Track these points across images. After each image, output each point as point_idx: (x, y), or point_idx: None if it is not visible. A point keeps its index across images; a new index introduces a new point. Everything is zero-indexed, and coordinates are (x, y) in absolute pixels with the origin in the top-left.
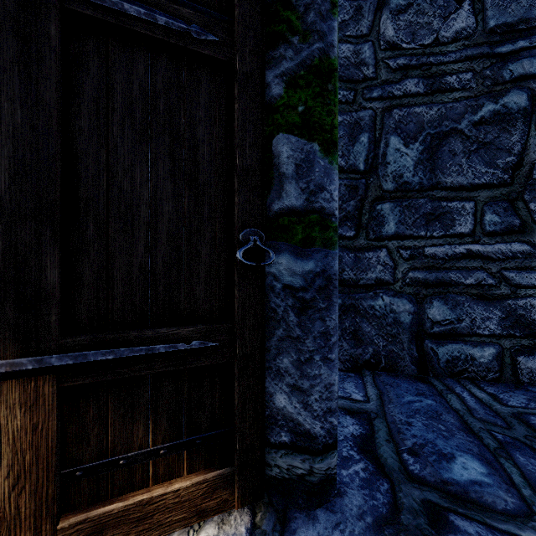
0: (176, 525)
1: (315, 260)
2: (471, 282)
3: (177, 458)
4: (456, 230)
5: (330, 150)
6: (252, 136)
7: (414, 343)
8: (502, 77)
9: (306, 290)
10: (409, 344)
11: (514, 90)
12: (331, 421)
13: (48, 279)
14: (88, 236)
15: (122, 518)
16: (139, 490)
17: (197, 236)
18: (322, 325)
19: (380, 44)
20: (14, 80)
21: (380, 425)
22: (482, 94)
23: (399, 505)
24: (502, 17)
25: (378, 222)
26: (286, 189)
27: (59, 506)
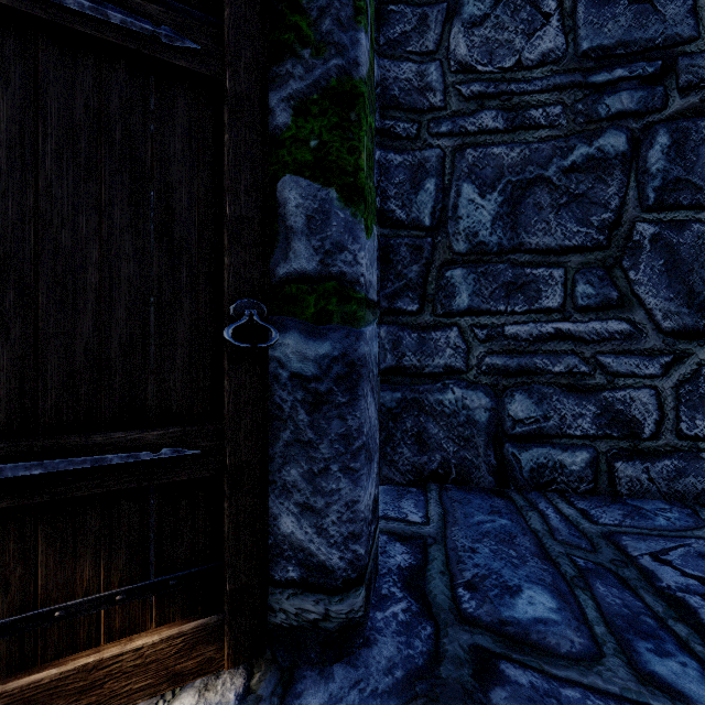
0: (137, 695)
1: (332, 341)
2: (561, 370)
3: (141, 606)
4: (543, 304)
5: (353, 198)
6: (249, 177)
7: (492, 448)
8: (597, 113)
9: (320, 379)
10: (485, 449)
11: (611, 130)
12: (354, 550)
13: None
14: (7, 307)
15: (57, 690)
16: (85, 651)
17: (171, 308)
18: (341, 425)
19: (450, 65)
20: None
21: (437, 552)
22: (574, 133)
23: (440, 654)
24: (596, 38)
25: (447, 293)
26: (295, 248)
27: None
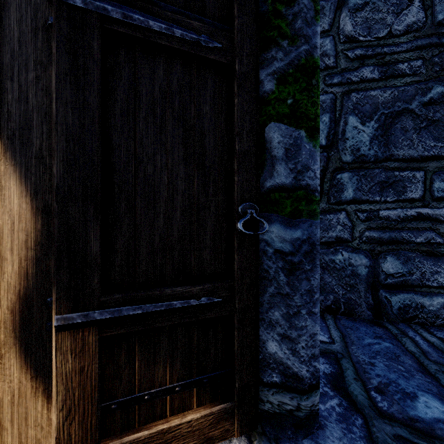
0: None
1: (302, 229)
2: (421, 241)
3: (188, 394)
4: (408, 196)
5: (314, 135)
6: (248, 125)
7: (370, 292)
8: None
9: (294, 254)
10: (365, 293)
11: None
12: (314, 365)
13: (91, 249)
14: (120, 212)
15: None
16: (159, 420)
17: (204, 210)
18: (307, 284)
19: (340, 38)
20: (67, 88)
21: (347, 364)
22: (431, 78)
23: (374, 439)
24: None
25: (338, 189)
26: (277, 169)
27: (99, 433)
